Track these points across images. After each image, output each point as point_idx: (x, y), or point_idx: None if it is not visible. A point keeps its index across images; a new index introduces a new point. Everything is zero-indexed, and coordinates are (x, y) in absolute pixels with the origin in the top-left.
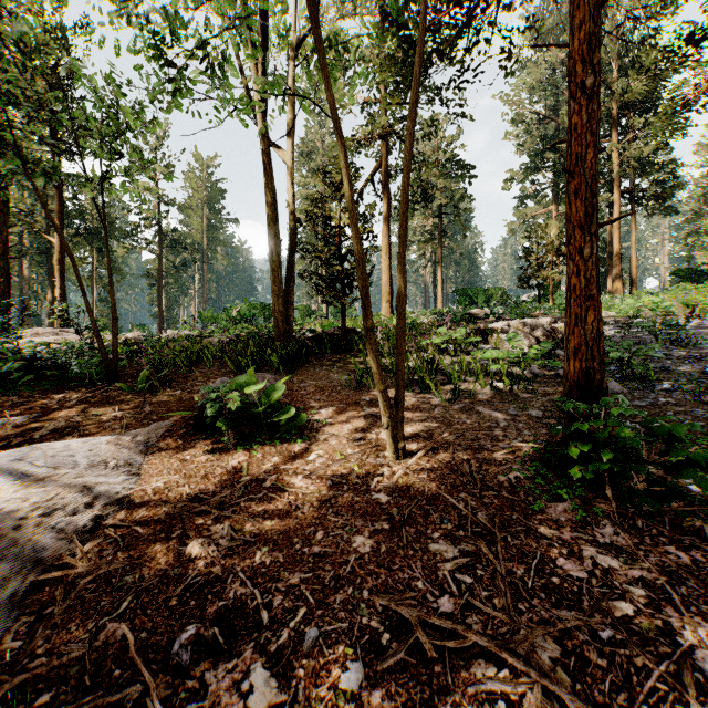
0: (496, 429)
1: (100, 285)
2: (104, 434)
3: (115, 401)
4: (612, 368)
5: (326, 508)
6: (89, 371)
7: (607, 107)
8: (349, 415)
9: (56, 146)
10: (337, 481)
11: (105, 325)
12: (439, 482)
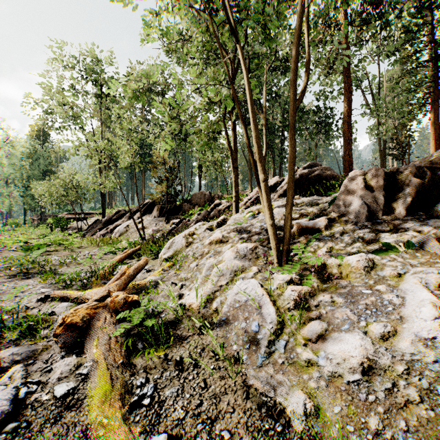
0: None
1: None
2: None
3: None
4: None
5: None
6: None
7: None
8: None
9: None
10: None
11: None
12: None
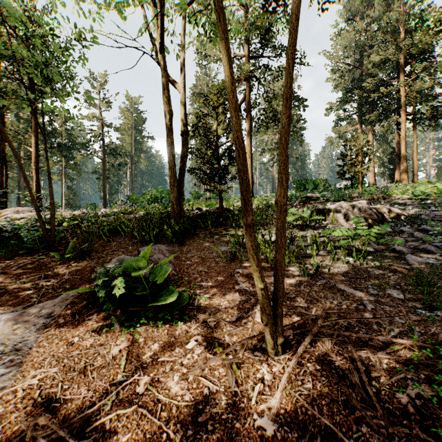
0: (365, 314)
1: (66, 179)
2: (21, 303)
3: (46, 267)
4: (437, 244)
5: (201, 441)
6: (35, 241)
7: (397, 58)
8: (225, 290)
9: (33, 88)
10: (215, 389)
11: (60, 206)
12: (329, 399)
